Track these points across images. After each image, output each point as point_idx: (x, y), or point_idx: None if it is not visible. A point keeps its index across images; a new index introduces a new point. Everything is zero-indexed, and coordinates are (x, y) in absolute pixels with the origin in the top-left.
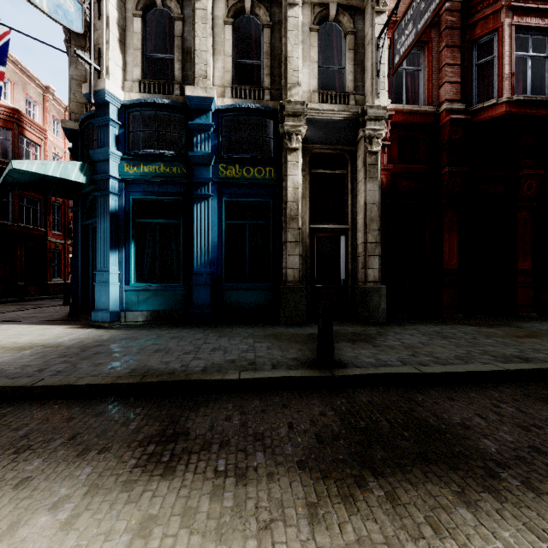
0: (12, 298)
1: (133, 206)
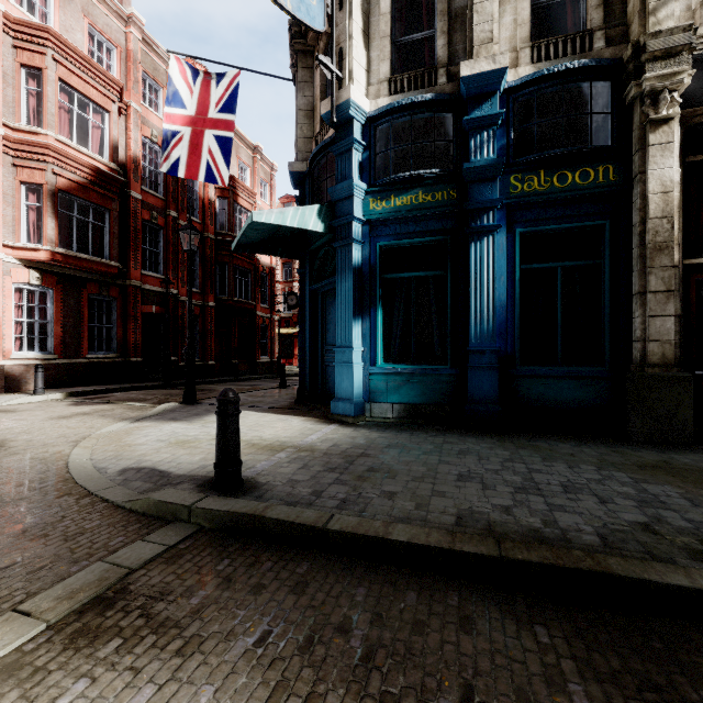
0: (228, 377)
1: (379, 257)
